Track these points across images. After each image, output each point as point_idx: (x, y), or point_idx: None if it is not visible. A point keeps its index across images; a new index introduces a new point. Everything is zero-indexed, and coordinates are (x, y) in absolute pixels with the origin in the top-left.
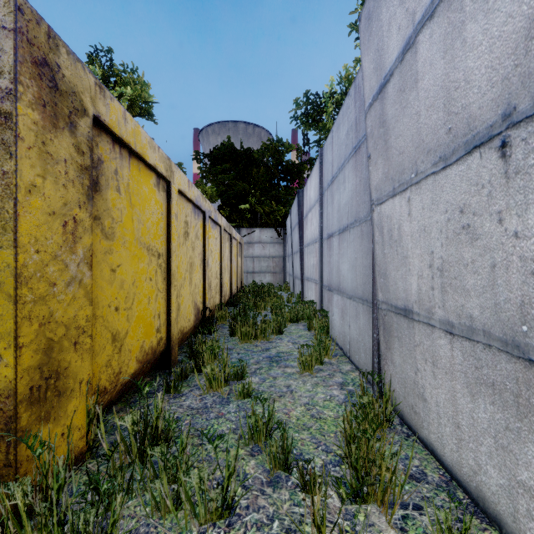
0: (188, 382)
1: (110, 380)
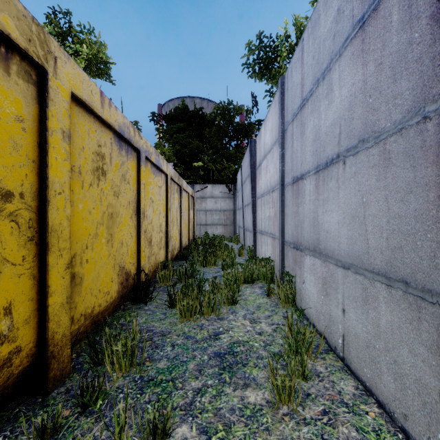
0: None
1: None
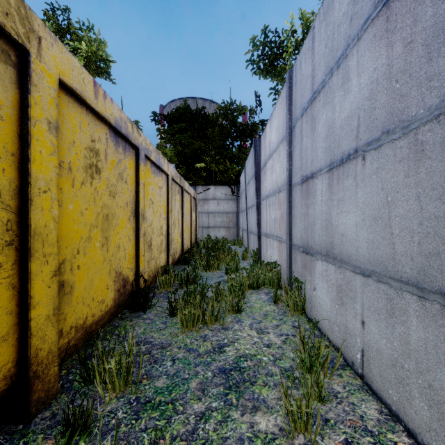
0: None
1: None
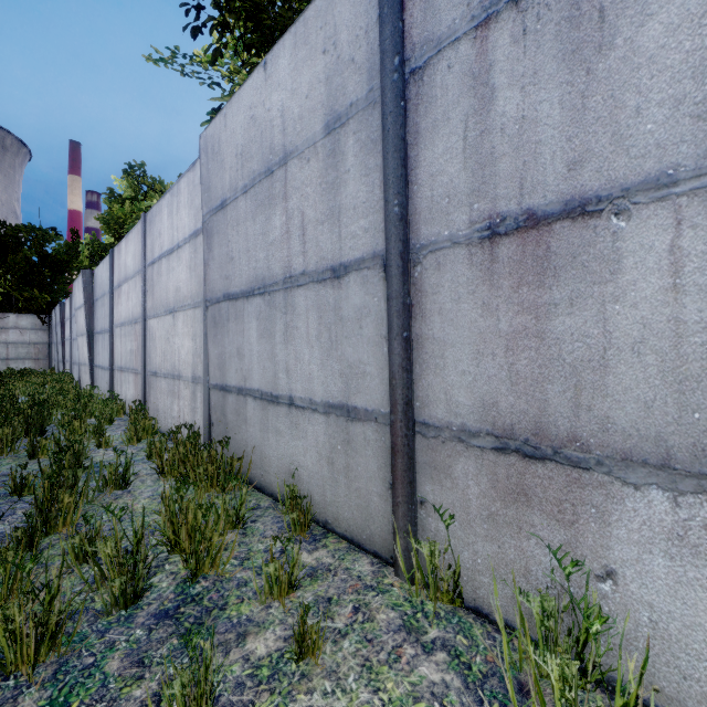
0: None
1: None
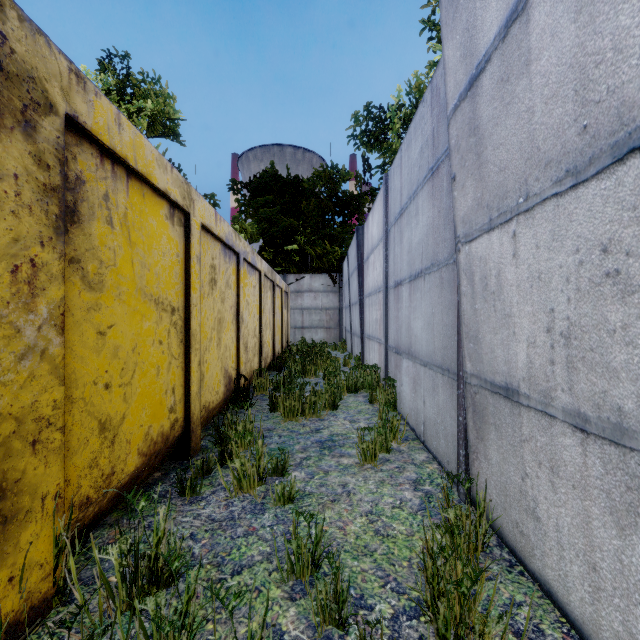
0: (212, 479)
1: (96, 485)
